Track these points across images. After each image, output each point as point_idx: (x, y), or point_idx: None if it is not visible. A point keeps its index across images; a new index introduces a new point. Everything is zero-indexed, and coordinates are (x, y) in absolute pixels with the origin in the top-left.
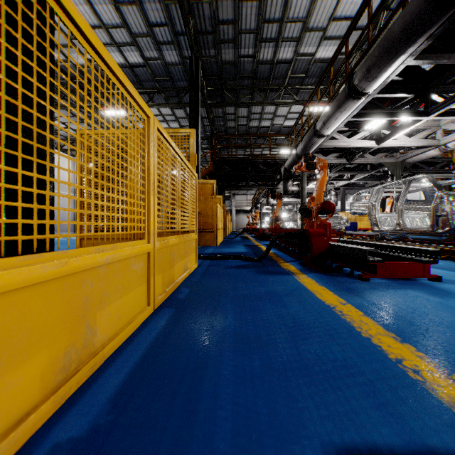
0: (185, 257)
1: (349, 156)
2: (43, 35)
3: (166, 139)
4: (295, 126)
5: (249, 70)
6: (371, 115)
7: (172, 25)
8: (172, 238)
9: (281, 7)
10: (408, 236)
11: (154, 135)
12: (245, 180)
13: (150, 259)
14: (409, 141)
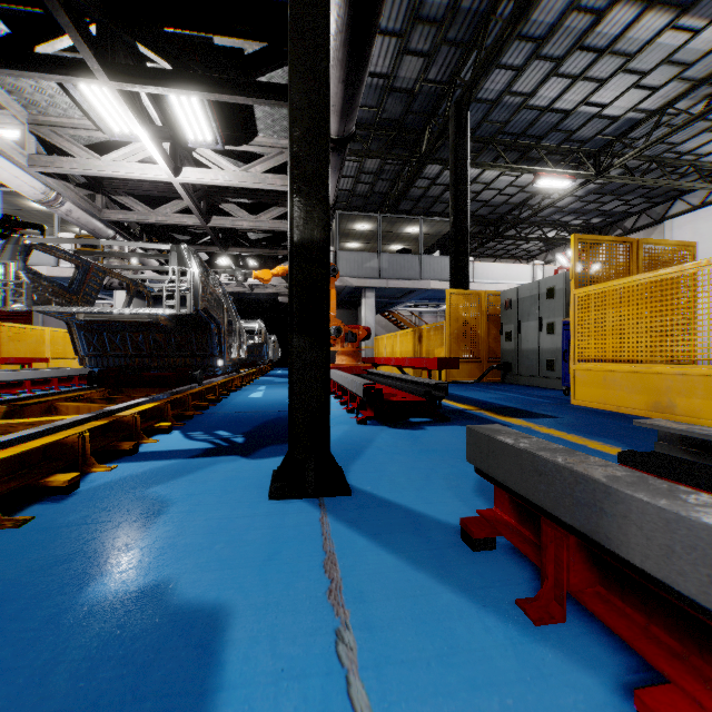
0: None
1: None
2: None
3: None
4: None
5: None
6: None
7: None
8: None
9: None
10: None
11: None
12: None
13: None
14: None
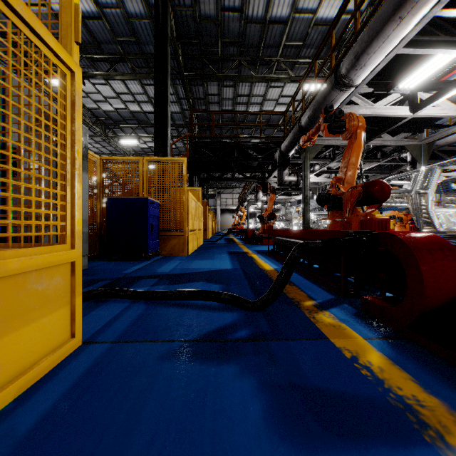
0: None
1: None
2: None
3: None
4: (293, 99)
5: (235, 33)
6: (433, 45)
7: None
8: None
9: None
10: None
11: None
12: (230, 170)
13: None
14: (453, 109)
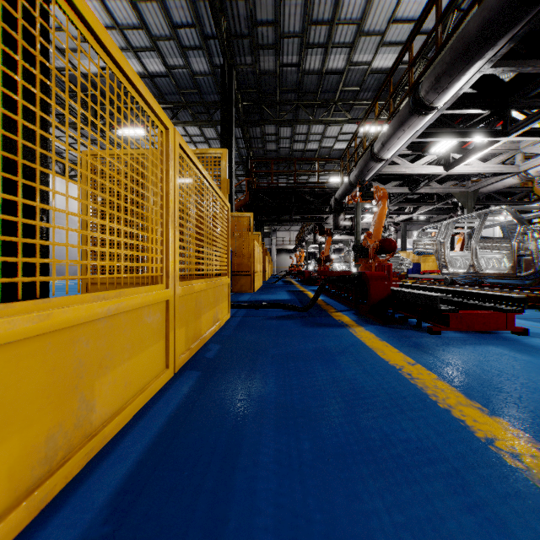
0: (215, 306)
1: (412, 185)
2: (33, 26)
3: (191, 159)
4: (348, 148)
5: (292, 82)
6: (439, 135)
7: (200, 26)
8: (198, 282)
9: (331, 6)
10: (483, 280)
11: (175, 152)
12: (288, 213)
13: (169, 308)
14: (483, 166)
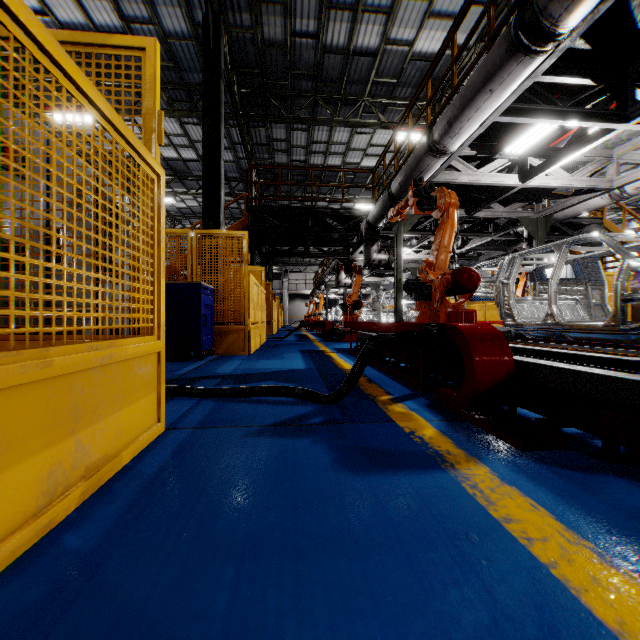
0: (61, 436)
1: (469, 206)
2: None
3: None
4: (384, 155)
5: (309, 63)
6: (533, 114)
7: None
8: None
9: None
10: (602, 336)
11: None
12: (303, 243)
13: None
14: (569, 179)
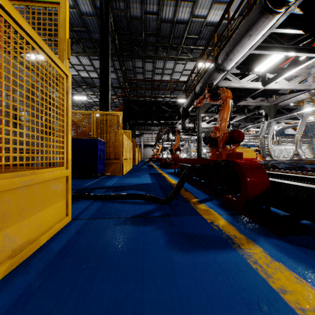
0: None
1: (235, 99)
2: None
3: None
4: (191, 73)
5: (153, 28)
6: (271, 49)
7: None
8: None
9: None
10: (308, 166)
11: None
12: (150, 119)
13: None
14: (287, 84)
